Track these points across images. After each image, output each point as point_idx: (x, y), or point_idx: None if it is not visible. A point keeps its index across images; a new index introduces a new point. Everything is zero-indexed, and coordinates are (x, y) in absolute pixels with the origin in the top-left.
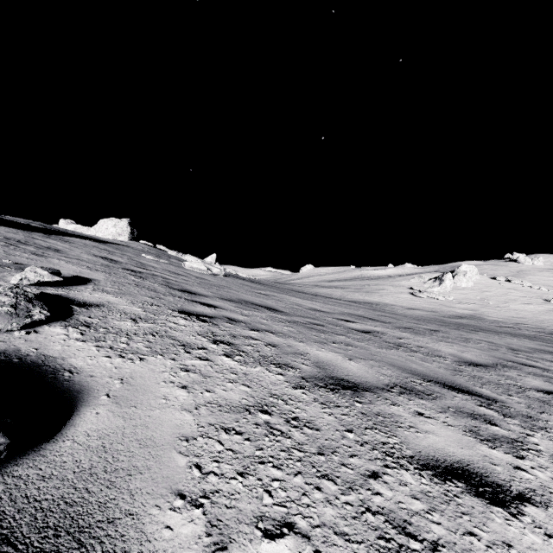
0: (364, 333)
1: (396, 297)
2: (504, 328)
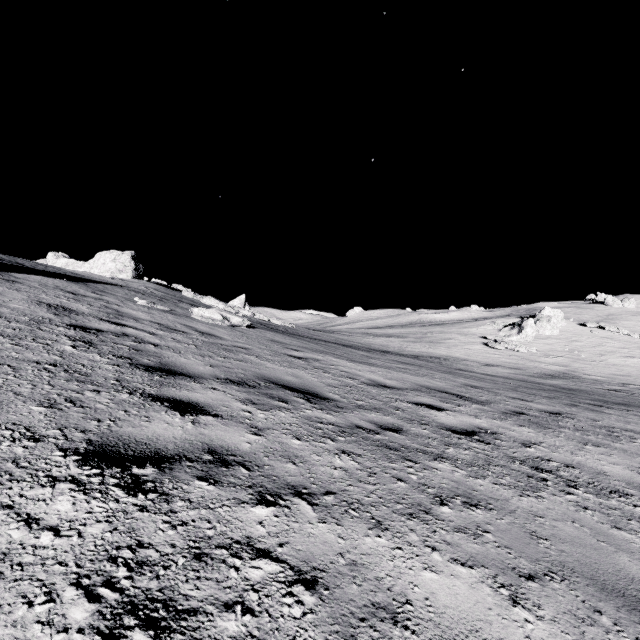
0: (467, 436)
1: (467, 349)
2: (614, 393)
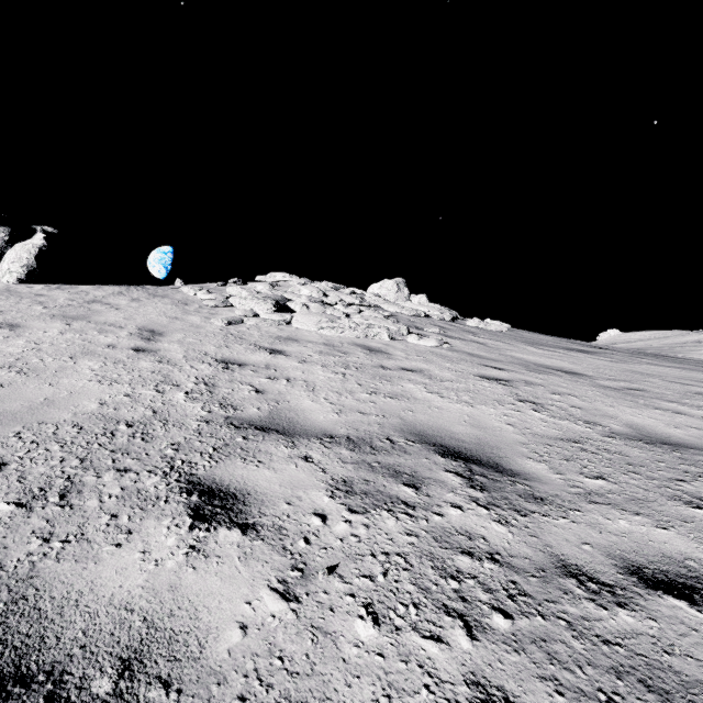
0: None
1: None
2: None
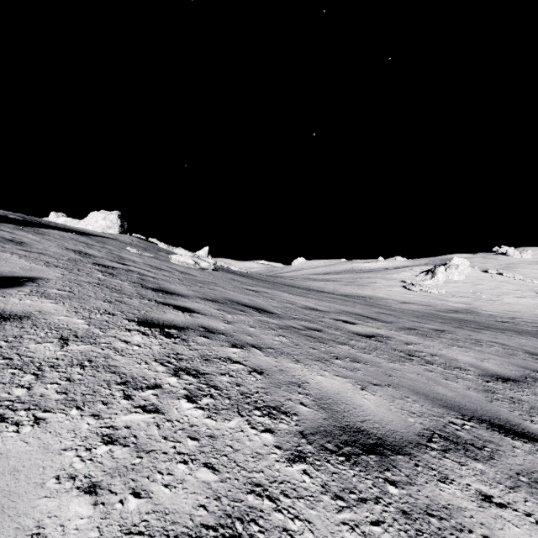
0: (367, 337)
1: (388, 291)
2: (502, 324)
